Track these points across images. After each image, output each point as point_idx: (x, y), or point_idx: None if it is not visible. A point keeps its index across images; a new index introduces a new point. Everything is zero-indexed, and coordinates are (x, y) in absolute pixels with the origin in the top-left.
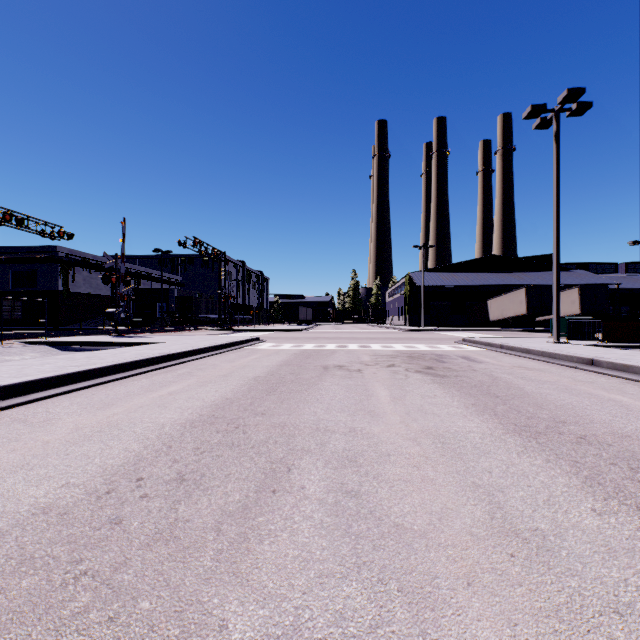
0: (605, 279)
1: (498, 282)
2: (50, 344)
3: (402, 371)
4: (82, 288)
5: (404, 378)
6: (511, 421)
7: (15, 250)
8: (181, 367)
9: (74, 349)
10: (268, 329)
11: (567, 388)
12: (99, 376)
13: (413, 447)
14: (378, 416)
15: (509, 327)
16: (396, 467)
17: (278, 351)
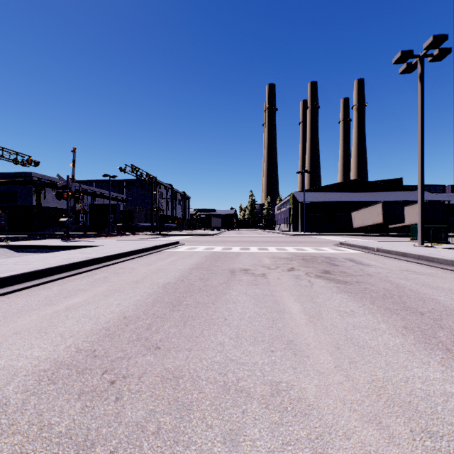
0: (438, 197)
1: (359, 199)
2: (9, 247)
3: (303, 276)
4: (51, 203)
5: (309, 285)
6: None
7: (0, 175)
8: (101, 271)
9: (29, 251)
10: (188, 234)
11: None
12: (11, 284)
13: (388, 451)
14: (302, 353)
15: (367, 232)
16: None
17: (192, 253)
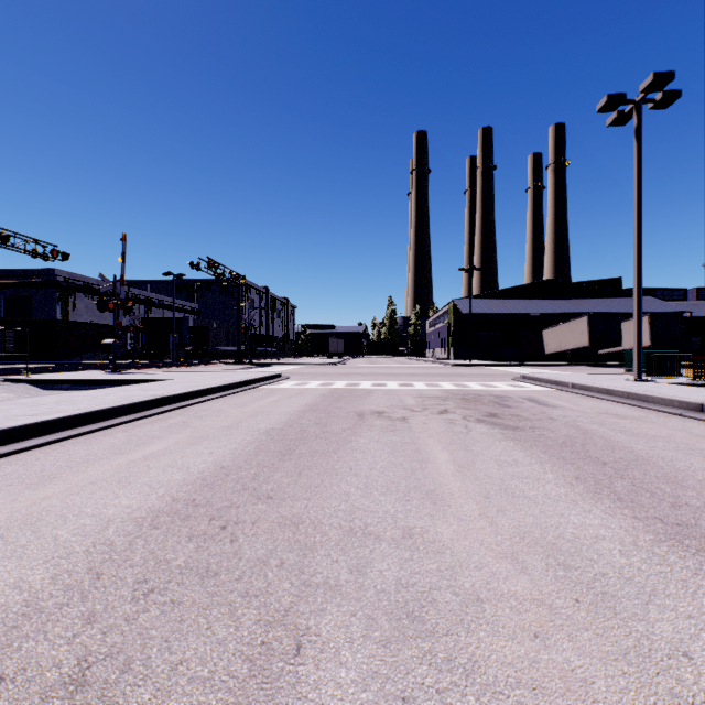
0: (676, 306)
1: (554, 310)
2: (31, 382)
3: (459, 420)
4: (84, 317)
5: (465, 431)
6: (651, 513)
7: (7, 274)
8: (176, 414)
9: (60, 388)
10: (293, 363)
11: (692, 448)
12: (60, 429)
13: (517, 578)
14: (443, 502)
15: (566, 361)
16: (501, 639)
17: (302, 391)
